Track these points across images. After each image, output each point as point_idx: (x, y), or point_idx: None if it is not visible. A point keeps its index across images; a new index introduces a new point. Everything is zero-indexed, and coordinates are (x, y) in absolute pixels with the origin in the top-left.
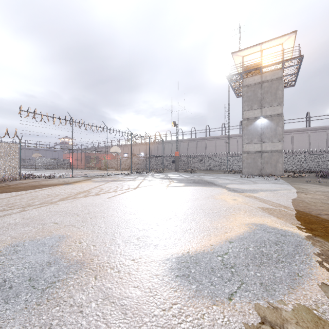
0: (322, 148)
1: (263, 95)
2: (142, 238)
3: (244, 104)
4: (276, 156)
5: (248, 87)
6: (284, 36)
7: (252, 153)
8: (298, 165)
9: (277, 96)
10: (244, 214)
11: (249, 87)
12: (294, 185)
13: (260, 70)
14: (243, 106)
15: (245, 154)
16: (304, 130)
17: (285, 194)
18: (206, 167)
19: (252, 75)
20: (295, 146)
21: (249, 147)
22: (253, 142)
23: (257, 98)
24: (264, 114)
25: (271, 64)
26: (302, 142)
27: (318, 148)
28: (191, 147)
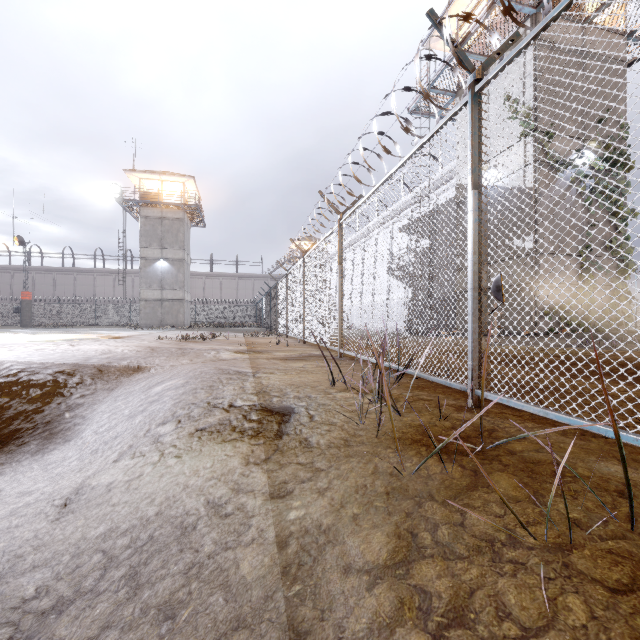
0: (249, 298)
1: (164, 233)
2: (6, 341)
3: (142, 239)
4: (177, 306)
5: (146, 218)
6: (183, 176)
7: (151, 301)
8: (220, 318)
9: (179, 239)
10: (80, 337)
11: (148, 219)
12: (165, 331)
13: (159, 205)
14: (141, 242)
15: (143, 303)
16: (233, 276)
17: (136, 333)
18: (93, 321)
19: (152, 206)
20: (224, 295)
21: (148, 294)
22: (152, 288)
23: (157, 235)
24: (166, 256)
25: (169, 203)
26: (231, 290)
27: (246, 298)
28: (63, 285)
